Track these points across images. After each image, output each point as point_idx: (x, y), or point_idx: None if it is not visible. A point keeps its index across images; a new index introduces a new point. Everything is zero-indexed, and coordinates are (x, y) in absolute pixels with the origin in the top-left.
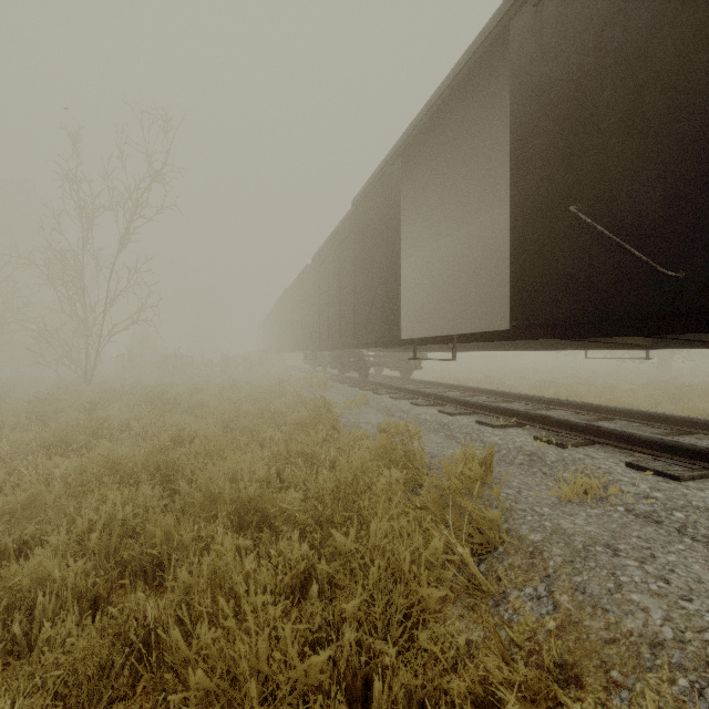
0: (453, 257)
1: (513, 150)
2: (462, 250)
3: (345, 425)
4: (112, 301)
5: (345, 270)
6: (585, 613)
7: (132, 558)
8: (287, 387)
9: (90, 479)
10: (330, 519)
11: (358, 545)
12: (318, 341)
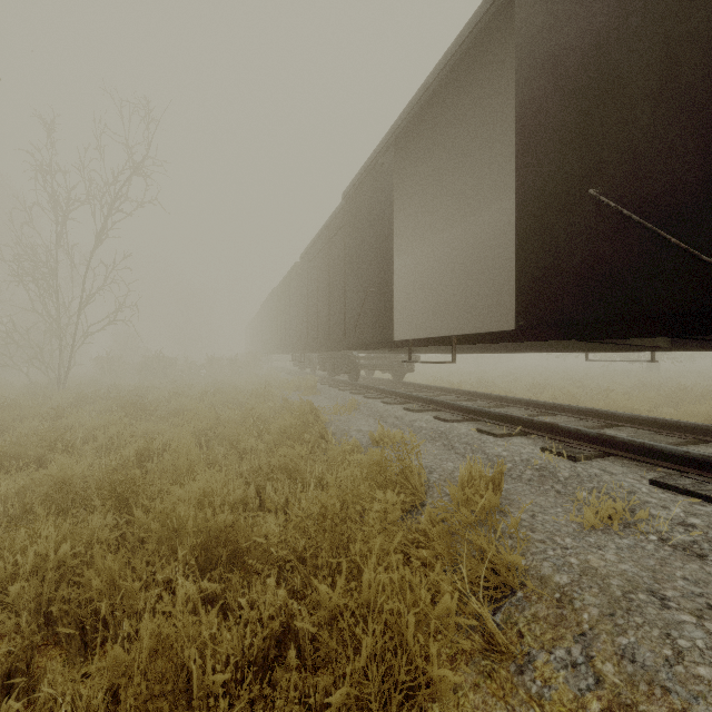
0: (447, 255)
1: (520, 130)
2: (456, 249)
3: (334, 434)
4: (87, 300)
5: (334, 268)
6: (639, 692)
7: (64, 614)
8: (274, 390)
9: (34, 503)
10: (314, 553)
11: (347, 600)
12: (307, 343)
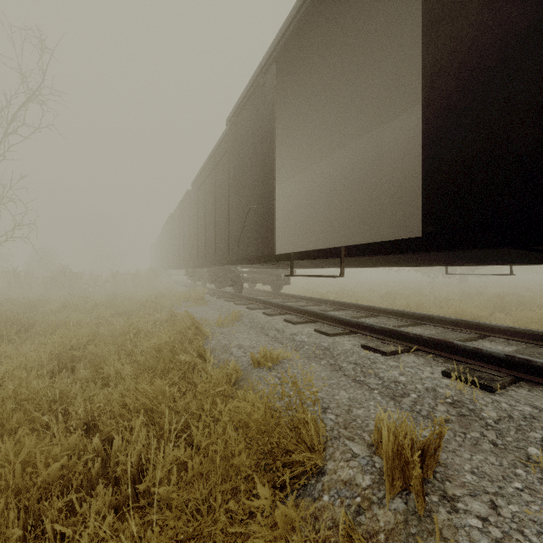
0: (318, 184)
1: None
2: (327, 178)
3: (214, 349)
4: None
5: (219, 191)
6: None
7: None
8: (165, 301)
9: None
10: None
11: None
12: (196, 259)
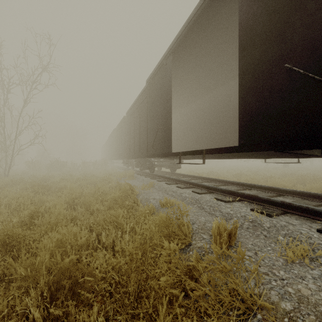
0: (196, 113)
1: (241, 37)
2: (201, 109)
3: (141, 200)
4: (19, 133)
5: (142, 118)
6: None
7: None
8: (113, 177)
9: None
10: (125, 284)
11: None
12: (129, 154)
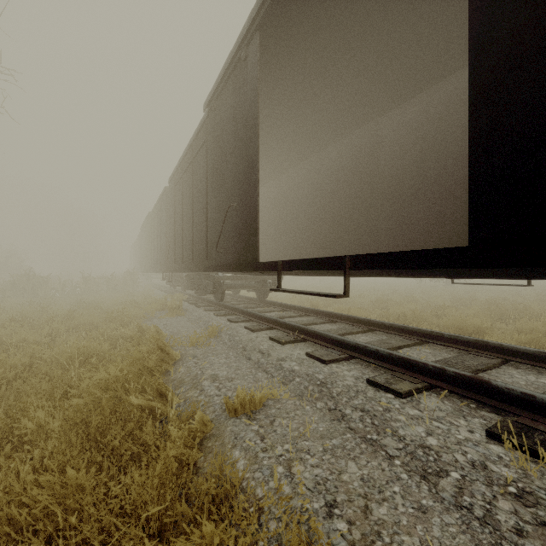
0: (308, 182)
1: None
2: (317, 175)
3: (181, 382)
4: None
5: (197, 187)
6: None
7: None
8: (137, 311)
9: None
10: None
11: None
12: (174, 263)
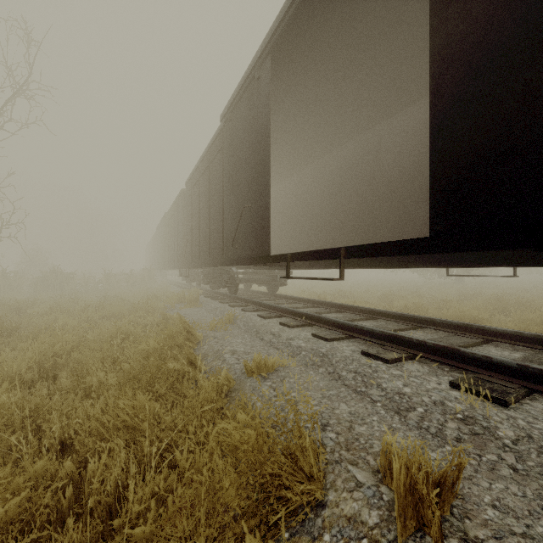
0: (315, 183)
1: None
2: (324, 177)
3: (206, 355)
4: None
5: (214, 189)
6: None
7: None
8: (158, 303)
9: None
10: None
11: None
12: (191, 259)
